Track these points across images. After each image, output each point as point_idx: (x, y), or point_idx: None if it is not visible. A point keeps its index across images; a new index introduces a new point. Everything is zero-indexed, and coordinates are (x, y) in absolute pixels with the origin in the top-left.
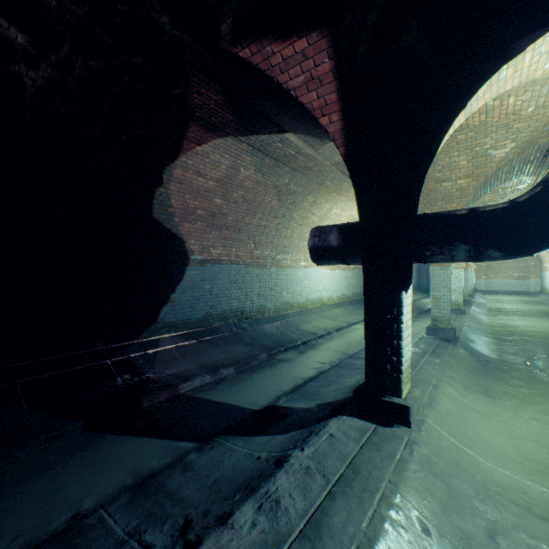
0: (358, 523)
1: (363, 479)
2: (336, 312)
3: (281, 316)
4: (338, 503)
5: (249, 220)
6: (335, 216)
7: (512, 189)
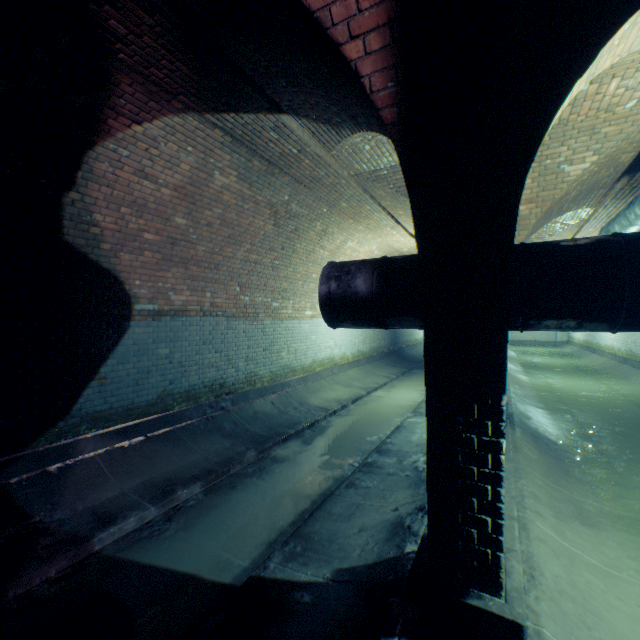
0: None
1: None
2: (351, 374)
3: (280, 385)
4: None
5: (231, 253)
6: (351, 251)
7: (563, 224)
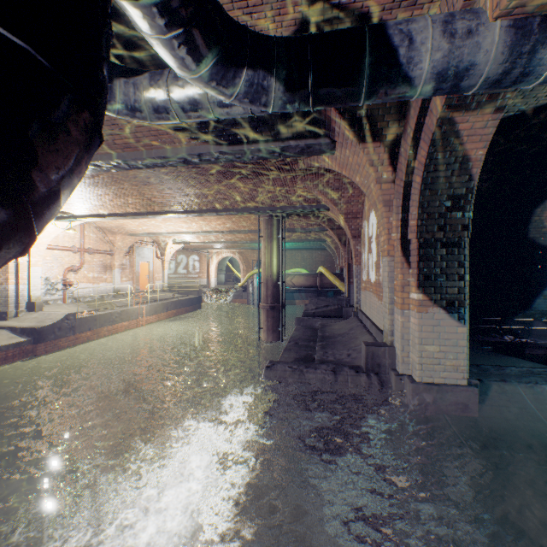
0: None
1: None
2: None
3: None
4: None
5: None
6: None
7: None
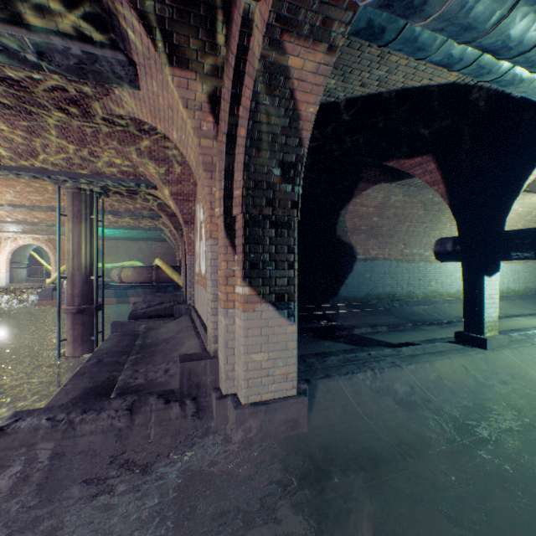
0: (431, 358)
1: (441, 353)
2: None
3: (429, 301)
4: (425, 355)
5: (398, 228)
6: None
7: None
